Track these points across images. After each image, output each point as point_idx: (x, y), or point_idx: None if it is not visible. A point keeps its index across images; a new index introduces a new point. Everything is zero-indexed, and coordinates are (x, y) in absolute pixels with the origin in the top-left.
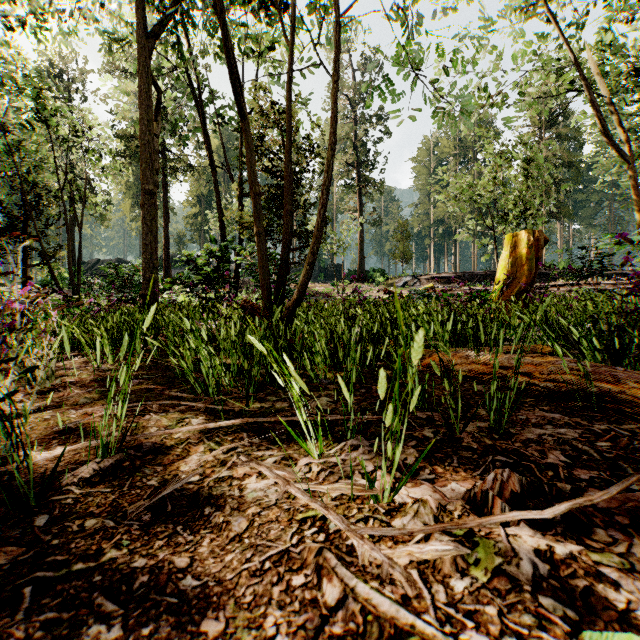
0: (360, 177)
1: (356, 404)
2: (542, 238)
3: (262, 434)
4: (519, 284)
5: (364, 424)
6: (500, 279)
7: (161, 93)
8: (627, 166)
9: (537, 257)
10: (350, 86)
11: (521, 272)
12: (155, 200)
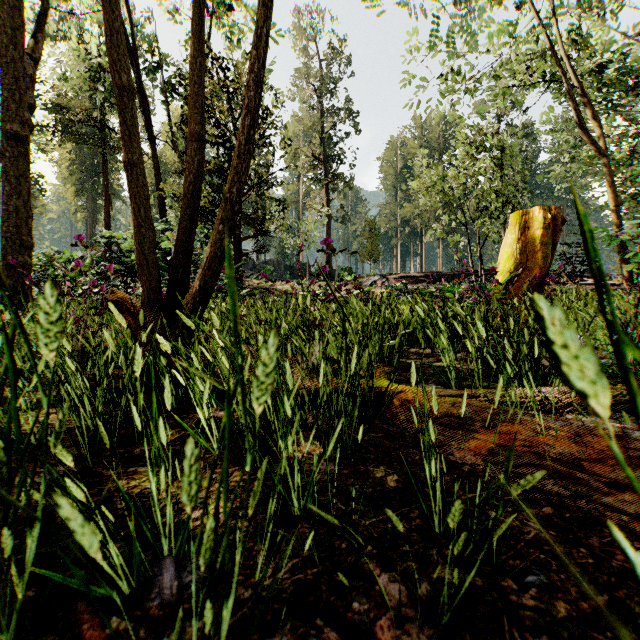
0: (327, 171)
1: None
2: (560, 217)
3: None
4: (530, 276)
5: None
6: (505, 270)
7: (48, 5)
8: (603, 160)
9: (553, 241)
10: (317, 75)
11: (533, 261)
12: (26, 148)
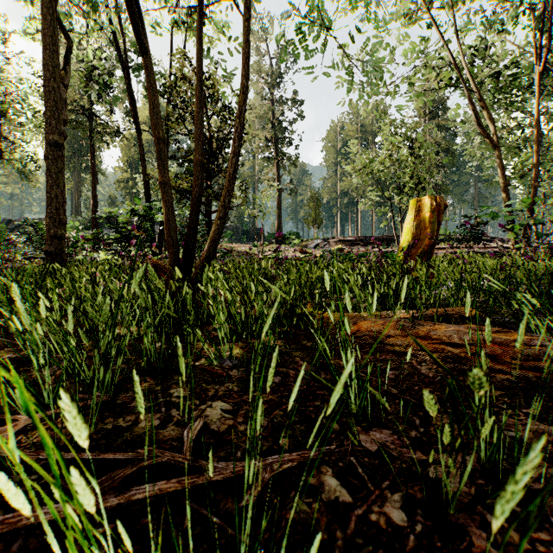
0: (278, 152)
1: (266, 414)
2: (443, 203)
3: (50, 551)
4: (423, 245)
5: (276, 479)
6: (405, 240)
7: (72, 42)
8: (497, 150)
9: (438, 221)
10: (269, 71)
11: (424, 234)
12: (62, 152)
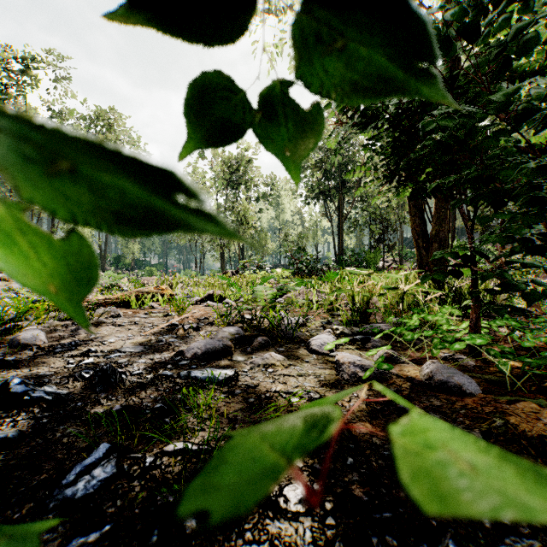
0: None
1: None
2: None
3: None
4: None
5: None
6: None
7: None
8: None
9: None
10: None
11: None
12: None
